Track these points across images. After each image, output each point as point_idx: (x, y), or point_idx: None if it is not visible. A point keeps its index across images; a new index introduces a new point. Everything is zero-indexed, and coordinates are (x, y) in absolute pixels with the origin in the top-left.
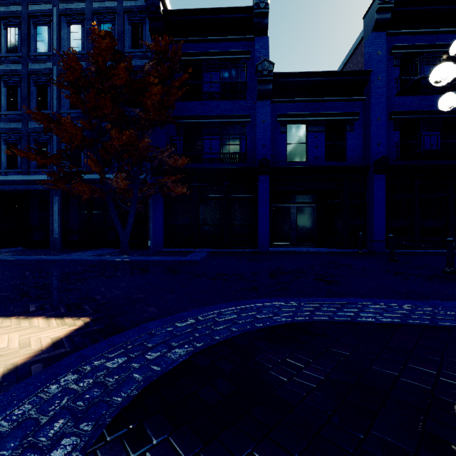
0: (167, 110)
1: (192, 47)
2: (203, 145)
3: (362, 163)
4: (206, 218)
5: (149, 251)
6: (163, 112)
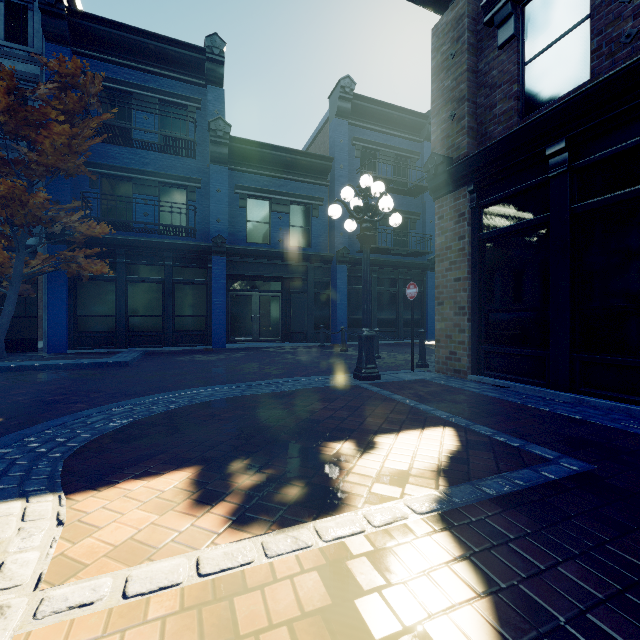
0: (76, 157)
1: (117, 71)
2: (134, 208)
3: (326, 252)
4: (138, 307)
5: (41, 354)
6: (70, 158)
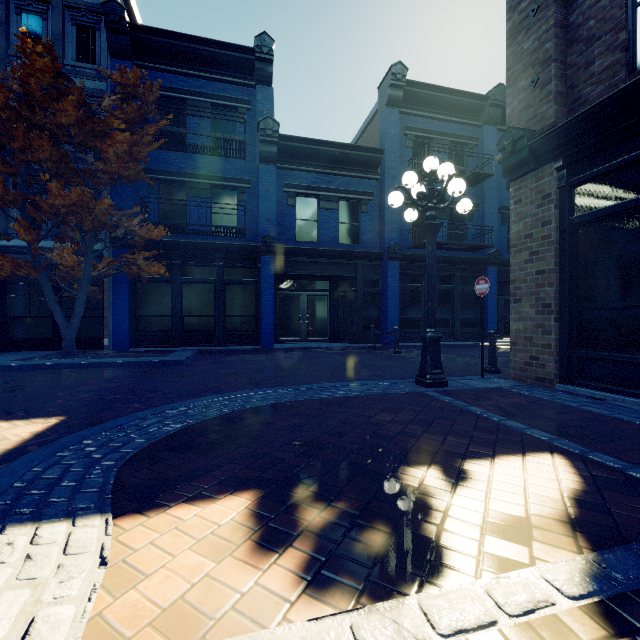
0: (137, 163)
1: (173, 79)
2: (188, 211)
3: (376, 248)
4: (192, 307)
5: (107, 352)
6: (131, 165)
